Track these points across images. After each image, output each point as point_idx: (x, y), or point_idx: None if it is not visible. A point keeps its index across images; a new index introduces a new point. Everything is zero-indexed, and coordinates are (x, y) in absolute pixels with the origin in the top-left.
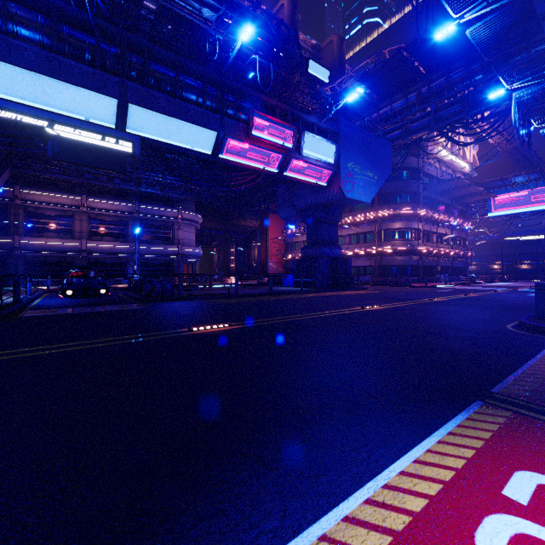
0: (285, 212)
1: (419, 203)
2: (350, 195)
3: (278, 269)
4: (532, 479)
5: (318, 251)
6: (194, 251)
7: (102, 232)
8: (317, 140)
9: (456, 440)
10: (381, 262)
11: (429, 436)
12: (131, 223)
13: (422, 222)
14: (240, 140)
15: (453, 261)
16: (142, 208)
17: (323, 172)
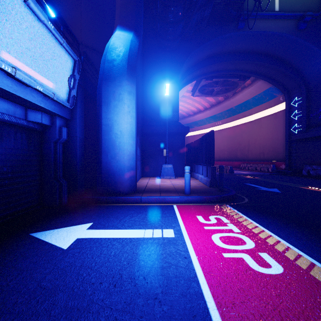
0: None
1: None
2: None
3: None
4: (275, 266)
5: None
6: None
7: None
8: None
9: (317, 270)
10: None
11: (320, 264)
12: None
13: None
14: None
15: None
16: None
17: None
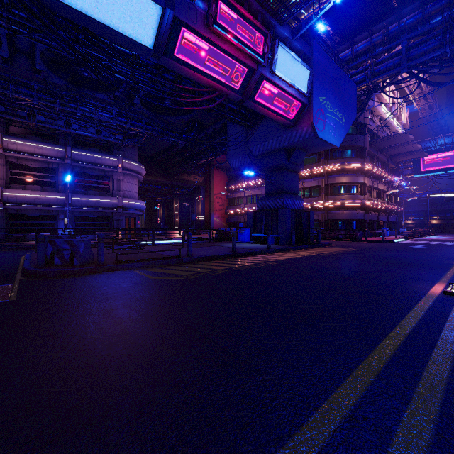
0: (237, 161)
1: (365, 158)
2: (322, 135)
3: (222, 223)
4: None
5: (280, 202)
6: (136, 204)
7: (25, 179)
8: (291, 59)
9: None
10: (328, 216)
11: None
12: (62, 170)
13: (368, 177)
14: (196, 31)
15: (389, 216)
16: (75, 153)
17: (293, 104)
